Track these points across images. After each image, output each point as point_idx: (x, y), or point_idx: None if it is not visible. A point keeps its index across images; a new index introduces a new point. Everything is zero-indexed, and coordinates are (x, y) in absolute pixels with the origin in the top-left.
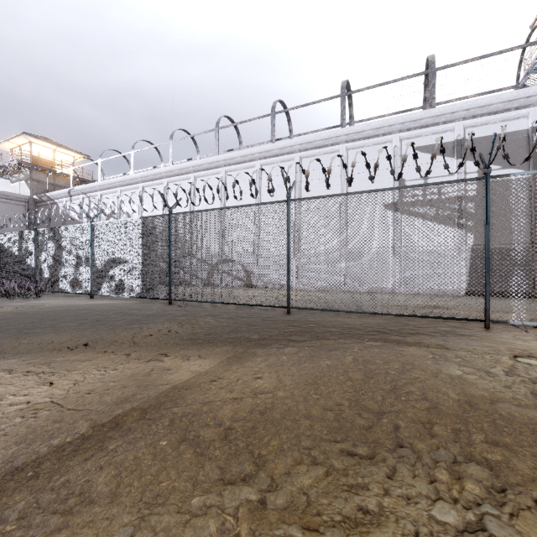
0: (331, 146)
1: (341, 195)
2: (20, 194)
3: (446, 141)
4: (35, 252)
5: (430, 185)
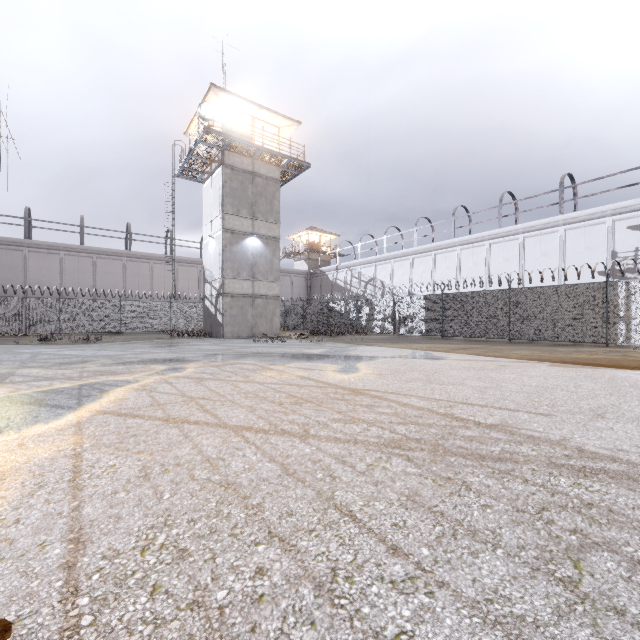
0: (550, 228)
1: (536, 287)
2: (303, 270)
3: None
4: (356, 312)
5: (581, 284)
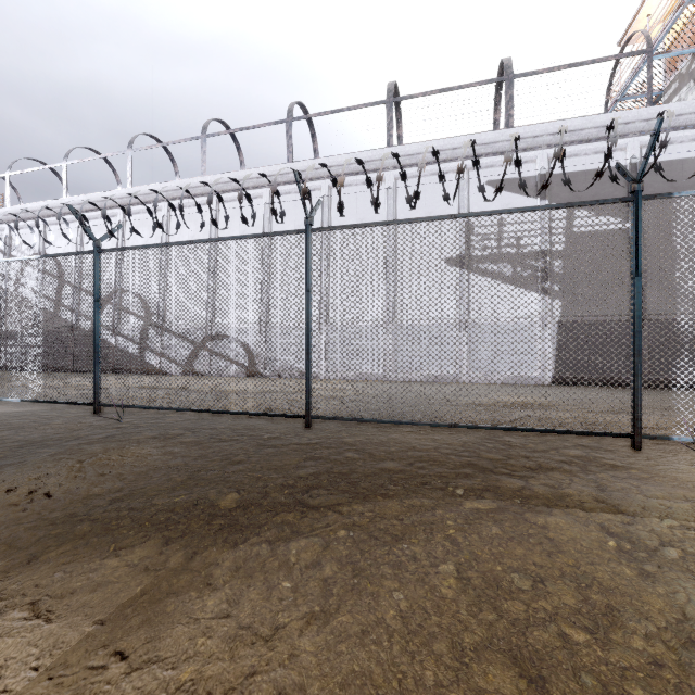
0: (373, 172)
1: (398, 222)
2: None
3: (527, 175)
4: None
5: (547, 208)
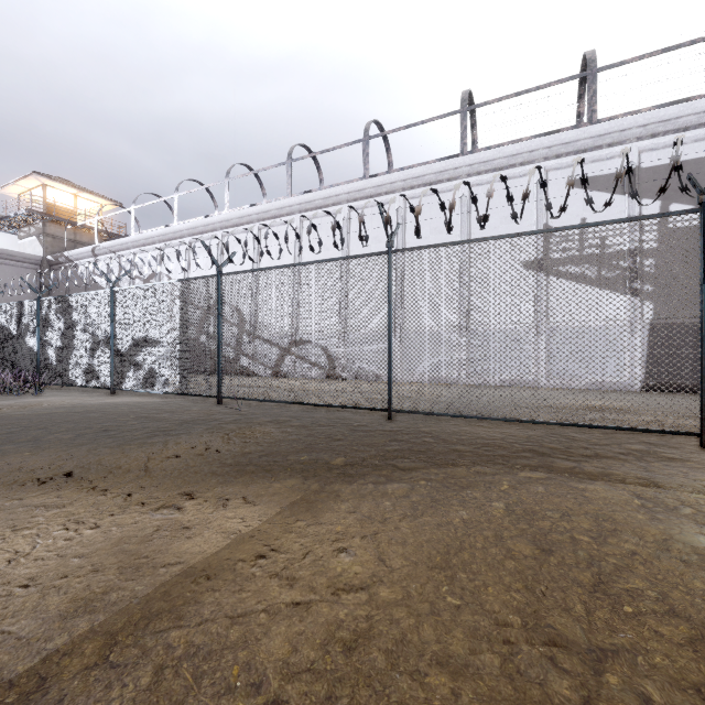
0: (446, 182)
1: (469, 241)
2: (30, 253)
3: (613, 171)
4: (38, 331)
5: (611, 223)
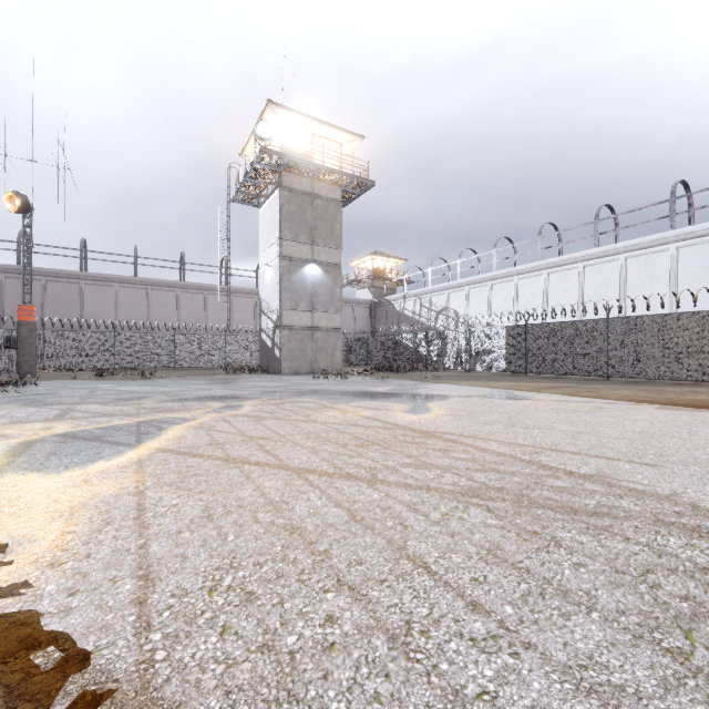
0: (658, 246)
1: (641, 316)
2: (367, 299)
3: None
4: (426, 346)
5: (697, 312)
